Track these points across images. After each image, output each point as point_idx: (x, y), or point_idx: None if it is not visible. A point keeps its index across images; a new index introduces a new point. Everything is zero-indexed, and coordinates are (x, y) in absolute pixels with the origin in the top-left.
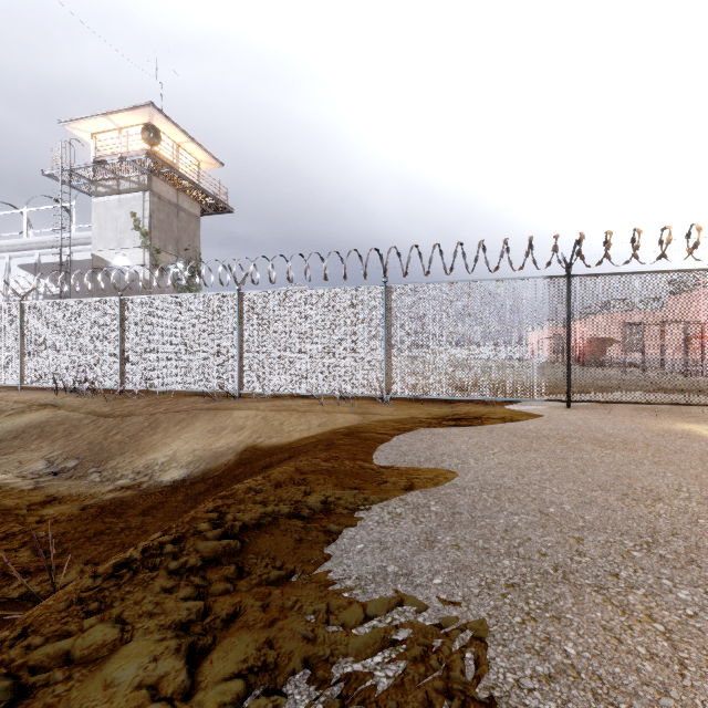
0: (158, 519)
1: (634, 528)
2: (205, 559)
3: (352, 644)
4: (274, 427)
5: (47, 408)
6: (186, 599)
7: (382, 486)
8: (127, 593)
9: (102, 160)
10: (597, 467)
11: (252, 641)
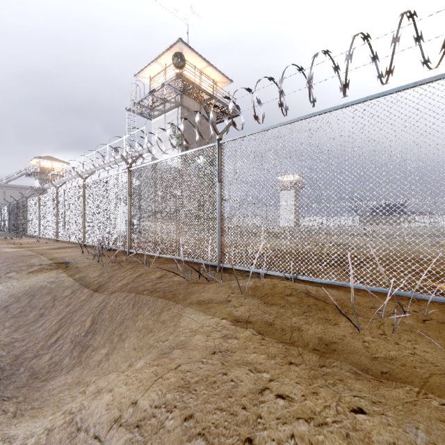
0: None
1: None
2: None
3: None
4: None
5: (58, 268)
6: None
7: None
8: None
9: (152, 90)
10: None
11: None
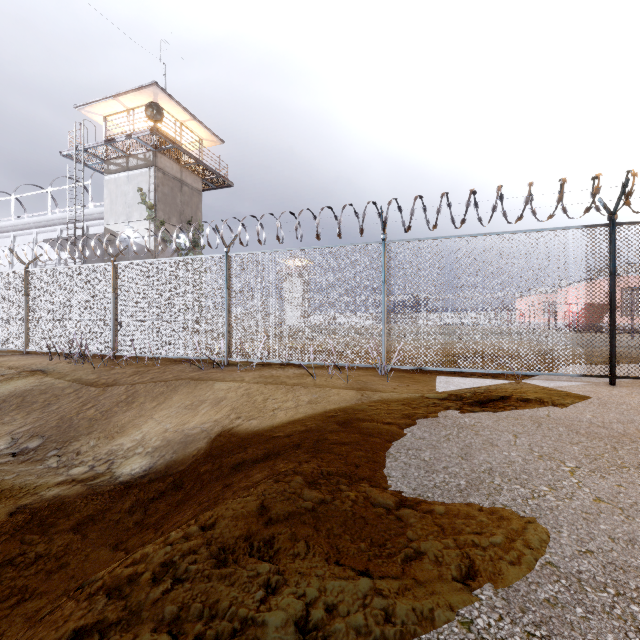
0: (89, 541)
1: None
2: None
3: None
4: (257, 405)
5: (35, 375)
6: None
7: (414, 568)
8: None
9: (111, 139)
10: None
11: None
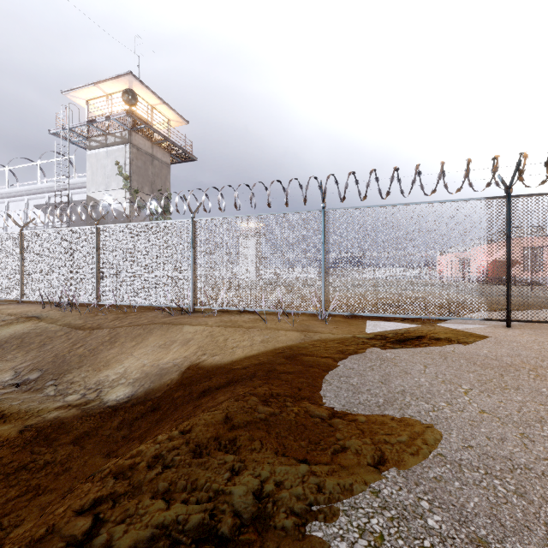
0: (86, 451)
1: None
2: None
3: None
4: (219, 344)
5: (31, 320)
6: None
7: (340, 458)
8: None
9: (92, 120)
10: None
11: None
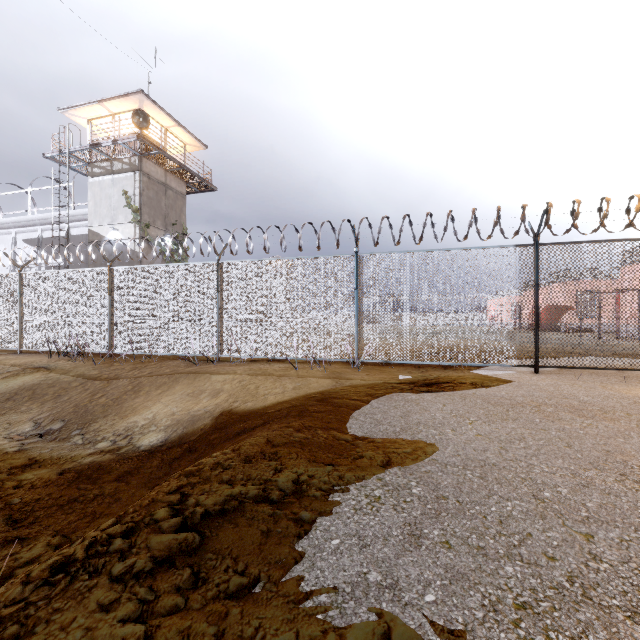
0: (132, 486)
1: None
2: (156, 560)
3: None
4: (250, 391)
5: (39, 371)
6: (125, 621)
7: (357, 461)
8: (55, 612)
9: (96, 143)
10: (583, 440)
11: None
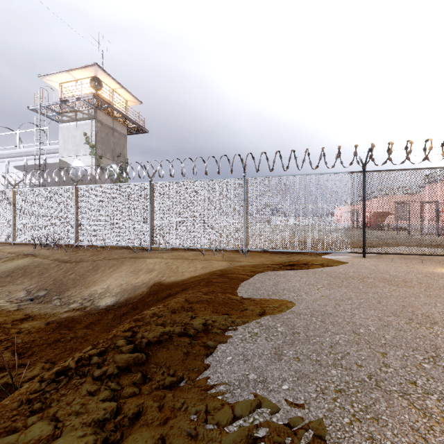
0: (95, 331)
1: (421, 345)
2: (120, 368)
3: (224, 441)
4: (173, 270)
5: (28, 257)
6: (104, 400)
7: (244, 312)
8: (62, 396)
9: (65, 100)
10: (389, 299)
11: (150, 437)
